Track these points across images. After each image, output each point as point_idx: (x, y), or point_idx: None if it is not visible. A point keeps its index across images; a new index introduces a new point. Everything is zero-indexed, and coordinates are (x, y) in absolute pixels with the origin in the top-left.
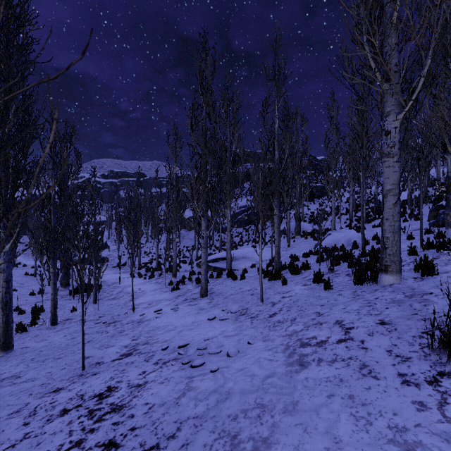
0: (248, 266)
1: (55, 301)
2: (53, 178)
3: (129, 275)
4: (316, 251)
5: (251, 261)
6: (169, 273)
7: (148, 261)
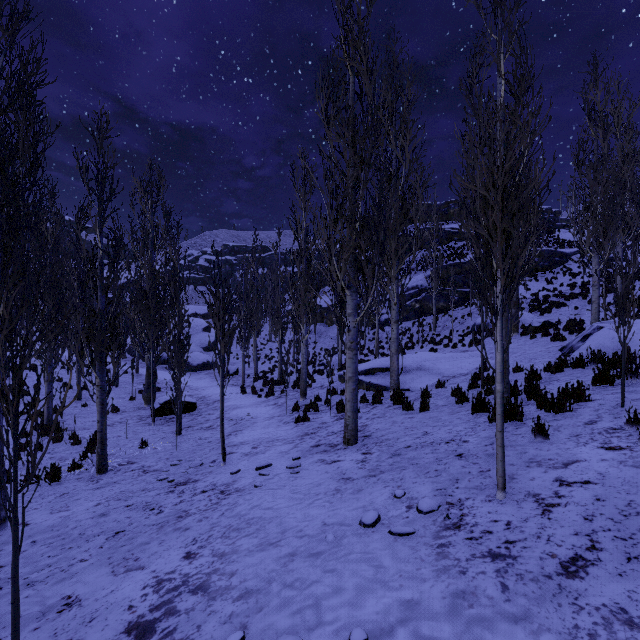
0: (429, 383)
1: (103, 433)
2: (98, 228)
3: (239, 390)
4: (576, 361)
5: (433, 376)
6: (296, 390)
7: (268, 368)
